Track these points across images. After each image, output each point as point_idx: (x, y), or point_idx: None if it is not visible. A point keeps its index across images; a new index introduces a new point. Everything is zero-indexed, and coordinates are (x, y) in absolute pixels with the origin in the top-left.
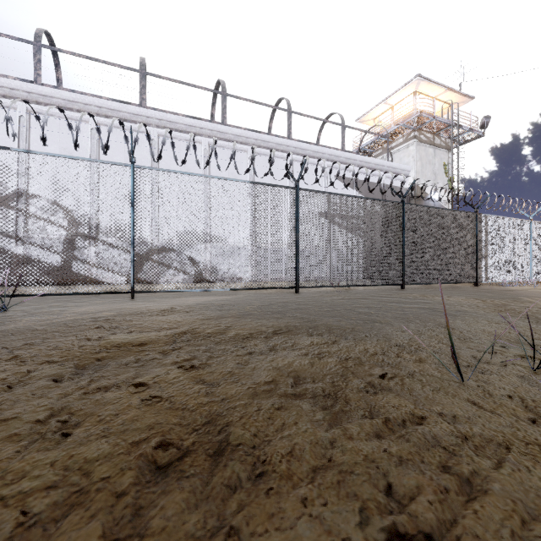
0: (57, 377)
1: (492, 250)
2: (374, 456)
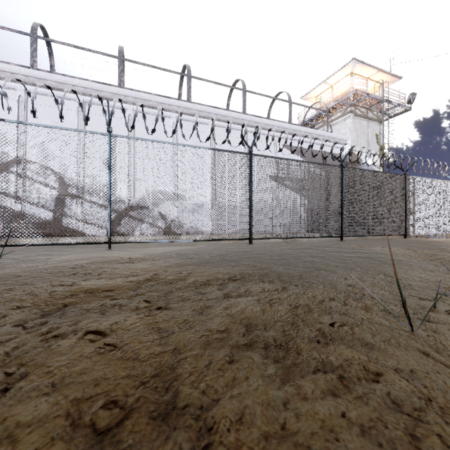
0: (22, 323)
1: (419, 207)
2: (331, 423)
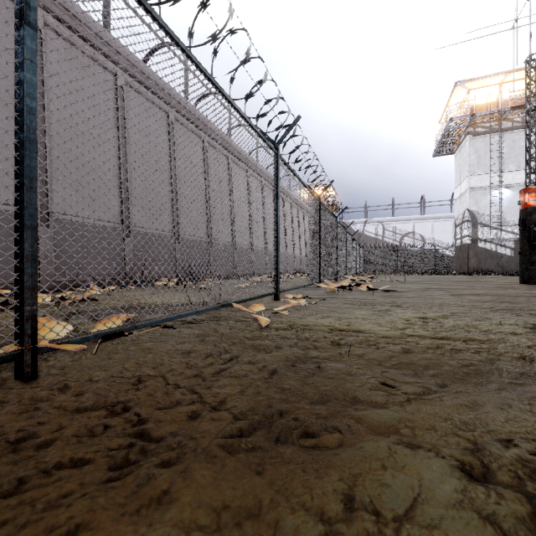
0: None
1: None
2: None
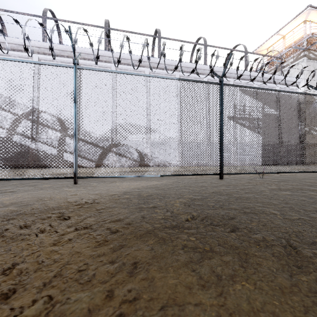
0: None
1: None
2: None
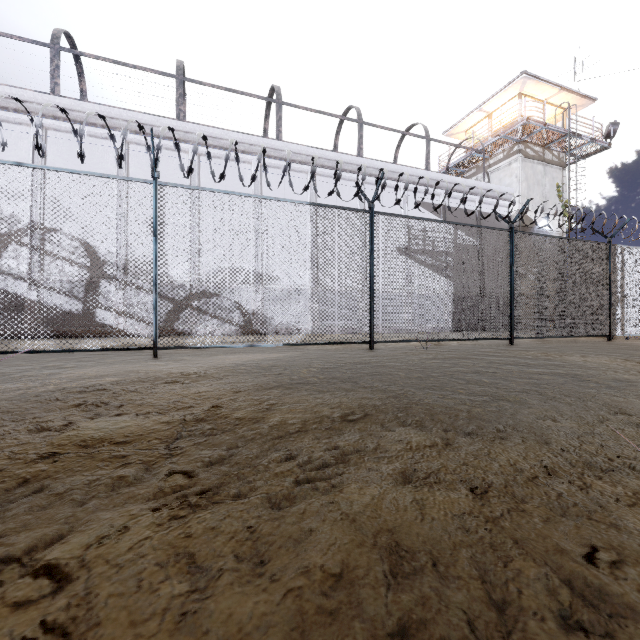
0: None
1: (630, 293)
2: None
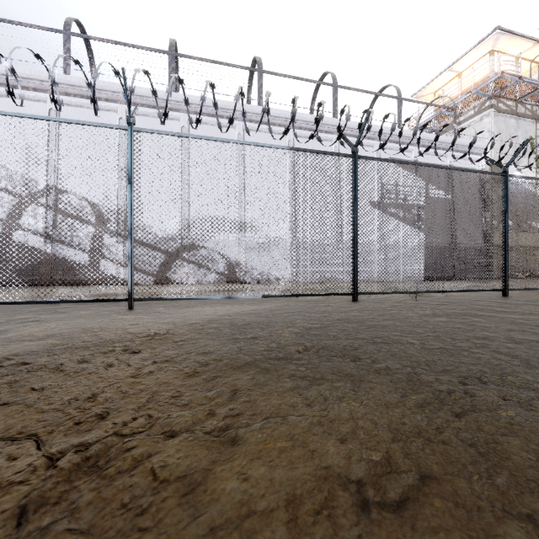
0: None
1: None
2: None
